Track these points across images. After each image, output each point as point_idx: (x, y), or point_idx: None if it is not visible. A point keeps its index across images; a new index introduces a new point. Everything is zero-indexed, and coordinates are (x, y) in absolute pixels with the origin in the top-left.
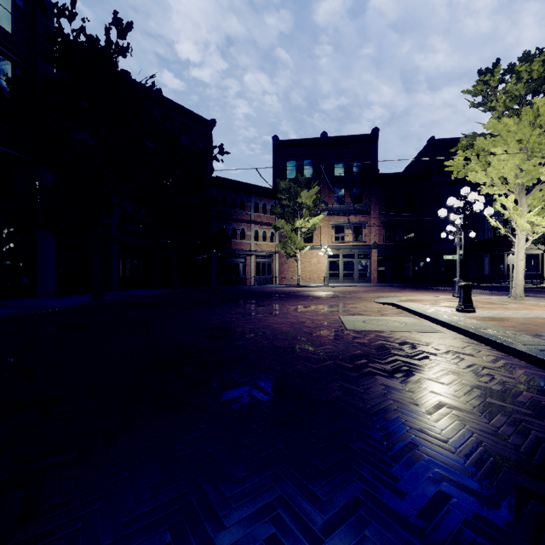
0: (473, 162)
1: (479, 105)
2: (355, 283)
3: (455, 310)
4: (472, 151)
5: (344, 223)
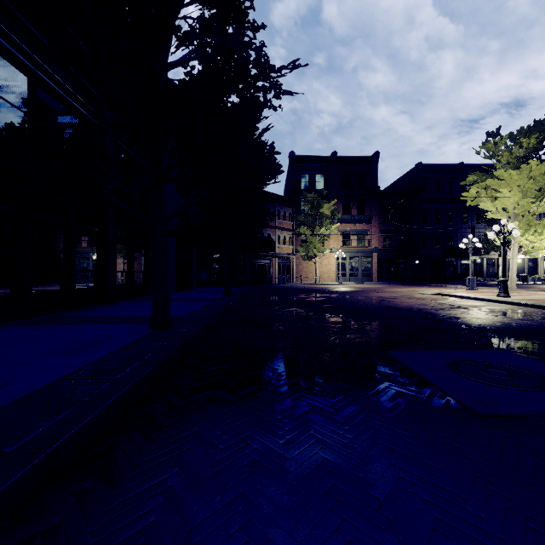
0: (482, 195)
1: (490, 157)
2: (359, 281)
3: (494, 296)
4: (478, 186)
5: (350, 230)
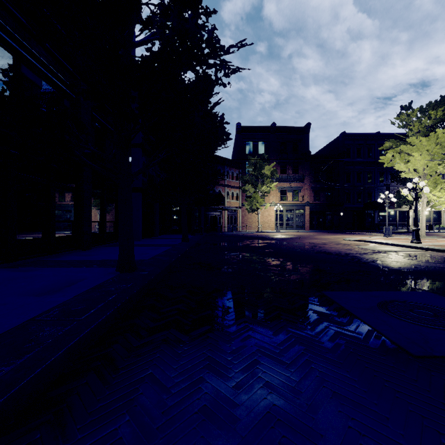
0: (397, 158)
1: (403, 127)
2: (294, 230)
3: (408, 242)
4: (393, 150)
5: (287, 188)
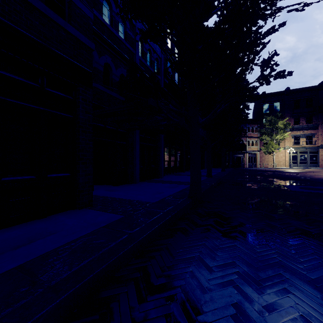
0: None
1: None
2: (307, 167)
3: None
4: None
5: (300, 135)
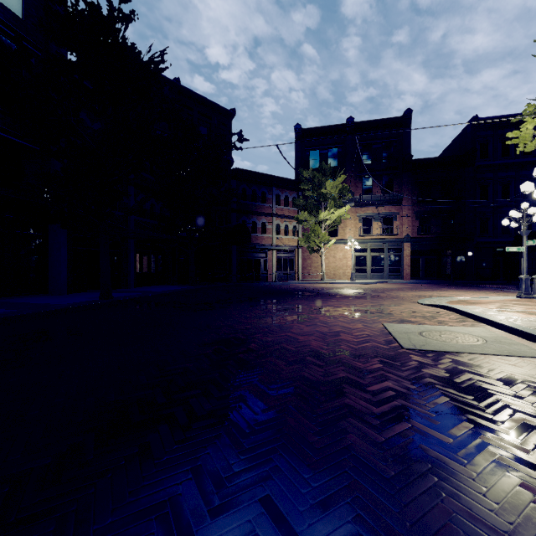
0: None
1: None
2: (385, 279)
3: None
4: None
5: (372, 215)
